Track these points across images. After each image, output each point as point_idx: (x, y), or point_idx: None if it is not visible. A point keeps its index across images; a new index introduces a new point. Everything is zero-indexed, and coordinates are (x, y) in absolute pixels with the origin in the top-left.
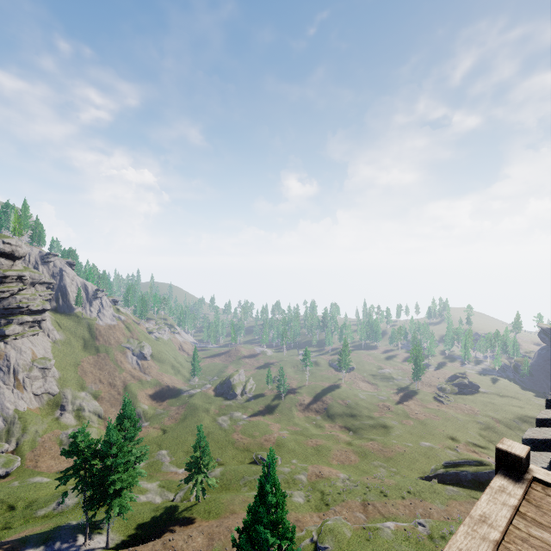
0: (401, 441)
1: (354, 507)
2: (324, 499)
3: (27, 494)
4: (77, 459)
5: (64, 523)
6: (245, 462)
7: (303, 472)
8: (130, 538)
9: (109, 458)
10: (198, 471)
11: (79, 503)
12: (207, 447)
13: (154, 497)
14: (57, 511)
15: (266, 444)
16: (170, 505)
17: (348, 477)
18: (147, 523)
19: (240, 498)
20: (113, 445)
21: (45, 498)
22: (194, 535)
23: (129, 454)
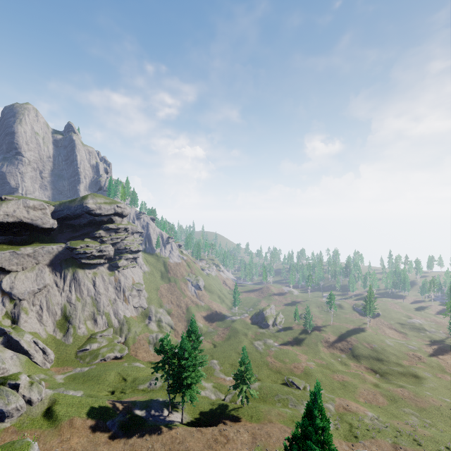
0: (436, 394)
1: (384, 446)
2: (352, 431)
3: (133, 373)
4: (164, 356)
5: (154, 397)
6: (278, 382)
7: (330, 402)
8: (196, 420)
9: (183, 360)
10: (243, 382)
11: (162, 386)
12: (250, 364)
13: (210, 394)
14: (150, 389)
15: (295, 371)
16: (222, 403)
17: (376, 417)
18: (207, 413)
19: (276, 411)
20: (185, 351)
21: (142, 378)
22: (241, 431)
23: (196, 359)
